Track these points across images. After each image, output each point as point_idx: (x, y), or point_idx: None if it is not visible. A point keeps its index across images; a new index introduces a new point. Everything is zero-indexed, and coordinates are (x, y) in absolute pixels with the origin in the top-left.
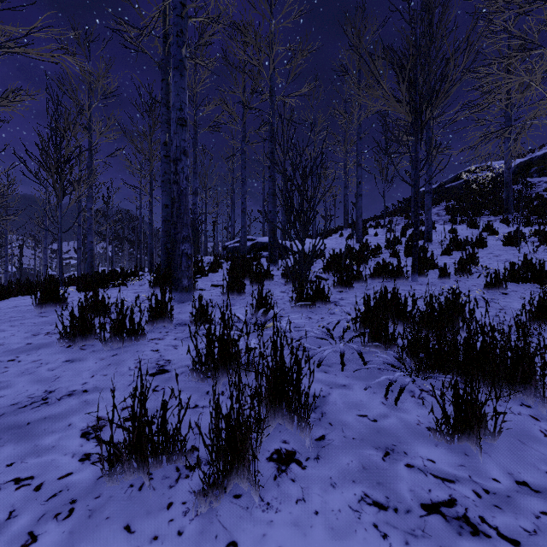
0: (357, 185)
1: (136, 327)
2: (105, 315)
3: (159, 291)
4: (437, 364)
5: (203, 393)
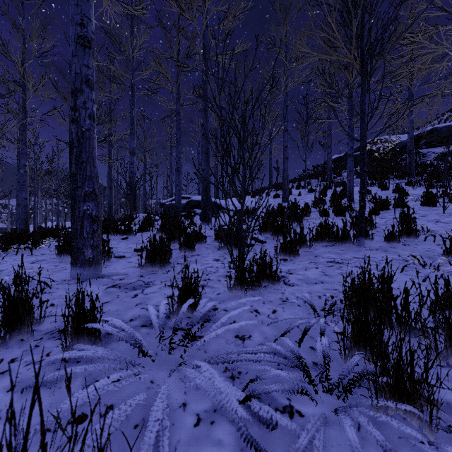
0: (284, 148)
1: None
2: None
3: (67, 258)
4: None
5: None
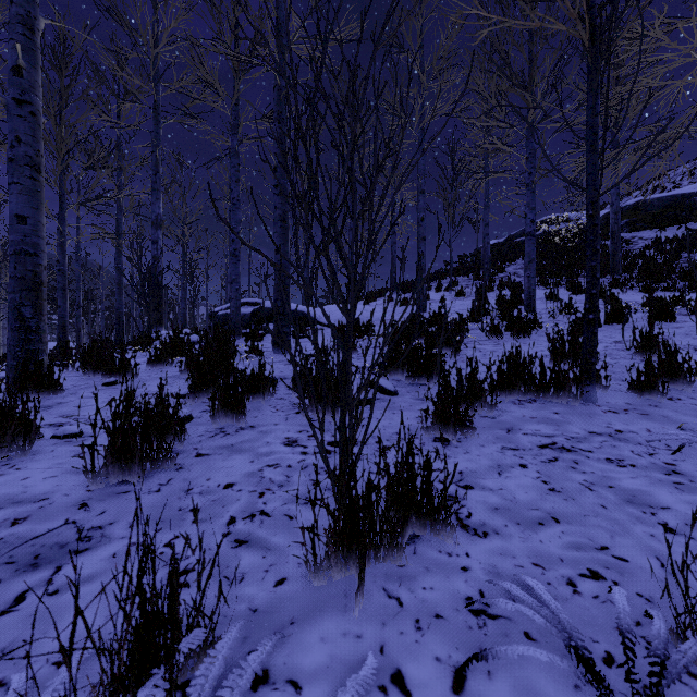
0: (419, 222)
1: None
2: None
3: None
4: None
5: None
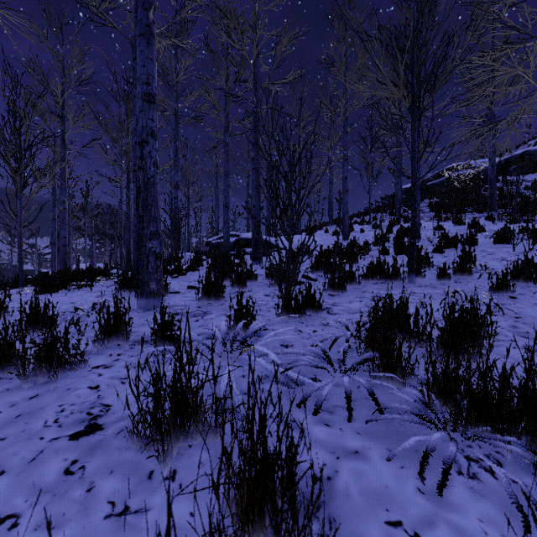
0: (344, 180)
1: (81, 347)
2: (25, 340)
3: (126, 294)
4: (483, 414)
5: (143, 476)
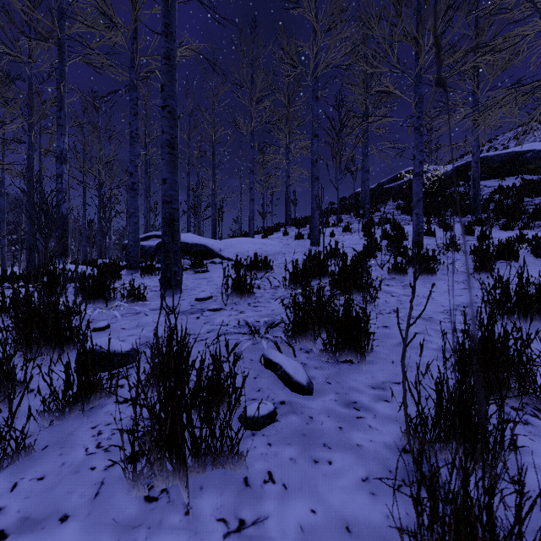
0: (313, 163)
1: None
2: None
3: None
4: None
5: None
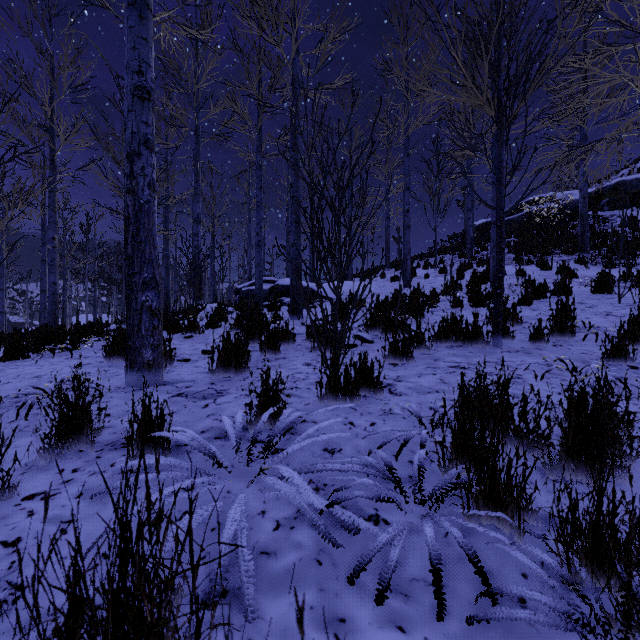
0: (405, 213)
1: (22, 455)
2: None
3: (117, 362)
4: None
5: None
